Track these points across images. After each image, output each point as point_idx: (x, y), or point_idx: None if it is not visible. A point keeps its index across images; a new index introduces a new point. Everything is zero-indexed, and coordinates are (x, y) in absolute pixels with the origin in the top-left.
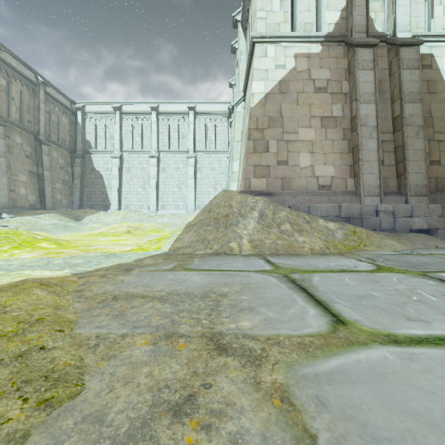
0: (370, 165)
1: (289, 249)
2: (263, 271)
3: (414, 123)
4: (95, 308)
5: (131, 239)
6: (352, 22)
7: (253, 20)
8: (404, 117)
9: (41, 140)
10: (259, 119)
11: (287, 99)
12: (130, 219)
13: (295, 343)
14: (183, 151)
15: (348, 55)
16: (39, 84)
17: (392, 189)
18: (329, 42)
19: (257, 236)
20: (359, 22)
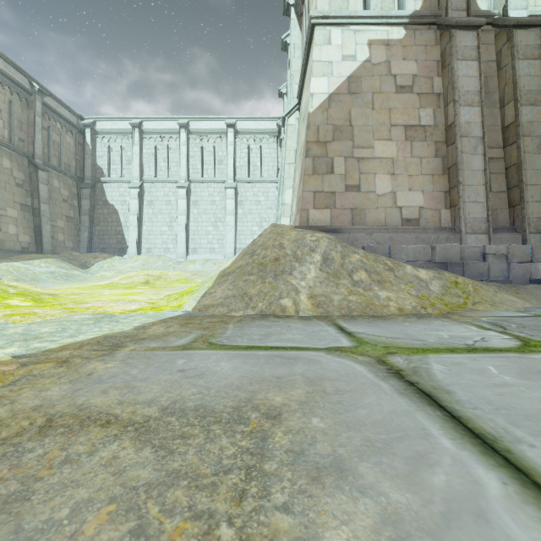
0: (474, 191)
1: (368, 309)
2: (340, 350)
3: (534, 133)
4: None
5: (145, 293)
6: None
7: None
8: (520, 125)
9: (37, 165)
10: (321, 128)
11: (358, 102)
12: (152, 266)
13: None
14: (220, 179)
15: (442, 41)
16: (35, 92)
17: (503, 224)
18: (415, 24)
19: (321, 290)
20: None
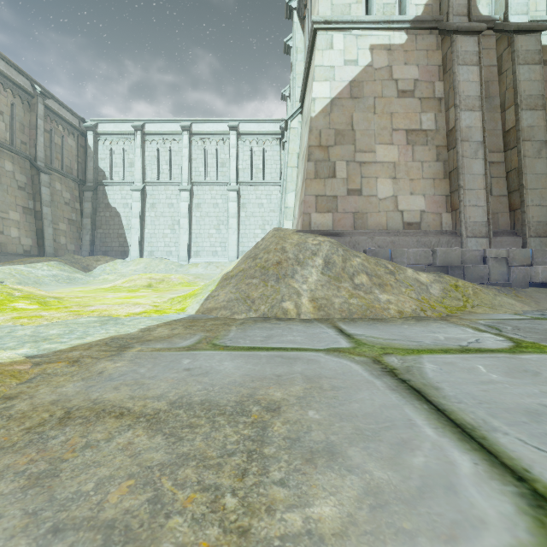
0: (474, 195)
1: (368, 312)
2: (338, 351)
3: (534, 137)
4: (9, 448)
5: (148, 296)
6: (448, 1)
7: (314, 2)
8: (520, 130)
9: (39, 168)
10: (323, 133)
11: (360, 106)
12: (154, 269)
13: None
14: (222, 182)
15: (443, 46)
16: (37, 95)
17: (503, 228)
18: (417, 29)
19: (322, 293)
20: (459, 1)
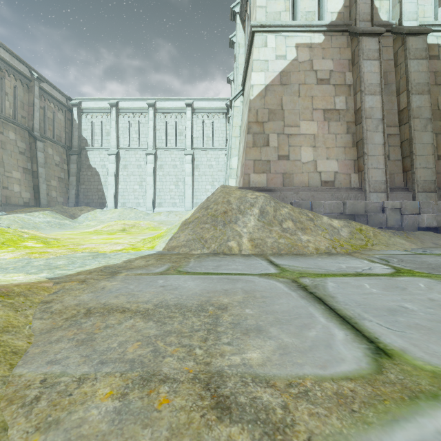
0: (375, 160)
1: (293, 249)
2: (268, 275)
3: (421, 115)
4: (58, 328)
5: (124, 237)
6: (356, 10)
7: (252, 10)
8: (411, 110)
9: (35, 137)
10: (259, 111)
11: (288, 91)
12: (126, 217)
13: (330, 393)
14: (180, 148)
15: (352, 45)
16: (34, 79)
17: (398, 185)
18: (332, 31)
19: (258, 235)
20: (364, 10)
